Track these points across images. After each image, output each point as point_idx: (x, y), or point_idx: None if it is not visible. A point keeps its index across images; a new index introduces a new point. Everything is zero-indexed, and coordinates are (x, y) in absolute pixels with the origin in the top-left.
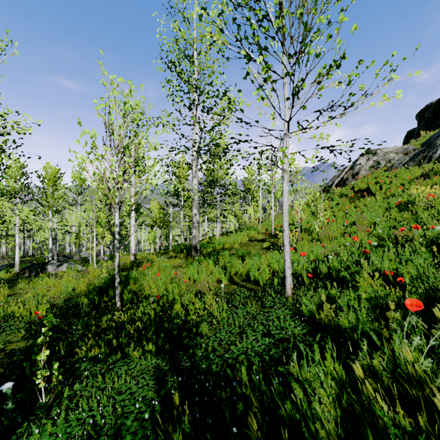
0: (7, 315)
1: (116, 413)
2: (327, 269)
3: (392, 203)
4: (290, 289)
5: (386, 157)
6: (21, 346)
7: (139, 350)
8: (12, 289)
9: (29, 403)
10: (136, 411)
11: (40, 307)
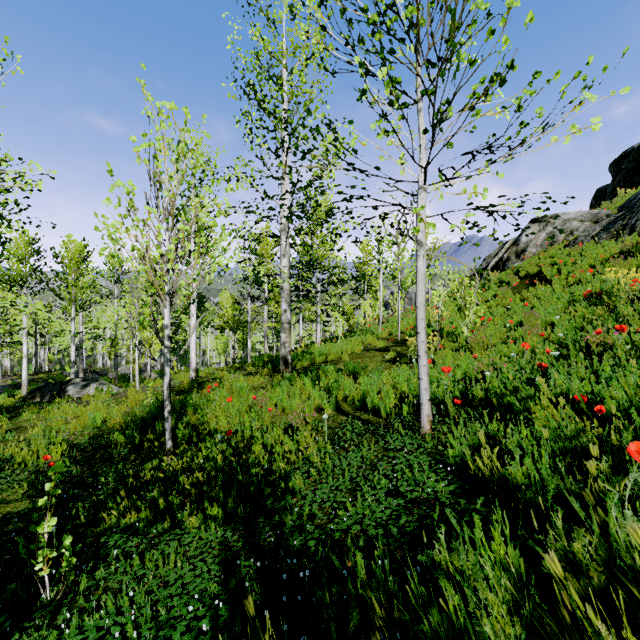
0: (4, 461)
1: (158, 619)
2: (483, 393)
3: (577, 293)
4: (428, 423)
5: (567, 227)
6: (21, 509)
7: (198, 516)
8: (14, 420)
9: (25, 600)
10: (189, 616)
11: (53, 449)
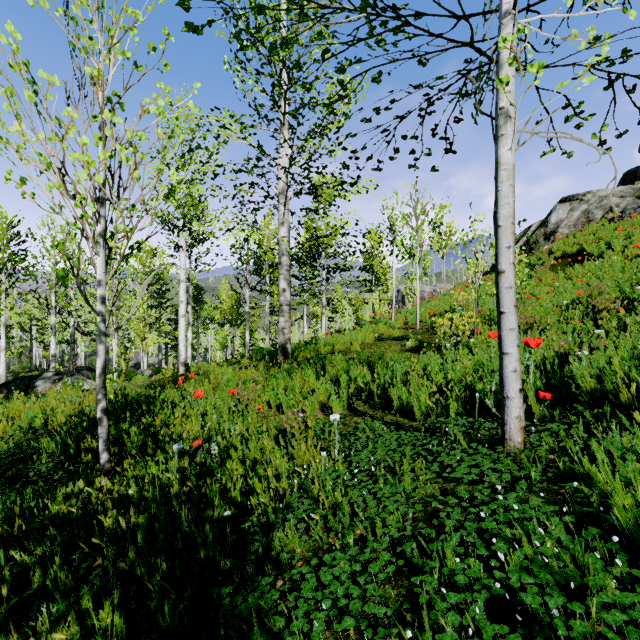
0: None
1: None
2: (595, 381)
3: None
4: (519, 431)
5: (604, 204)
6: None
7: (74, 629)
8: None
9: None
10: None
11: None
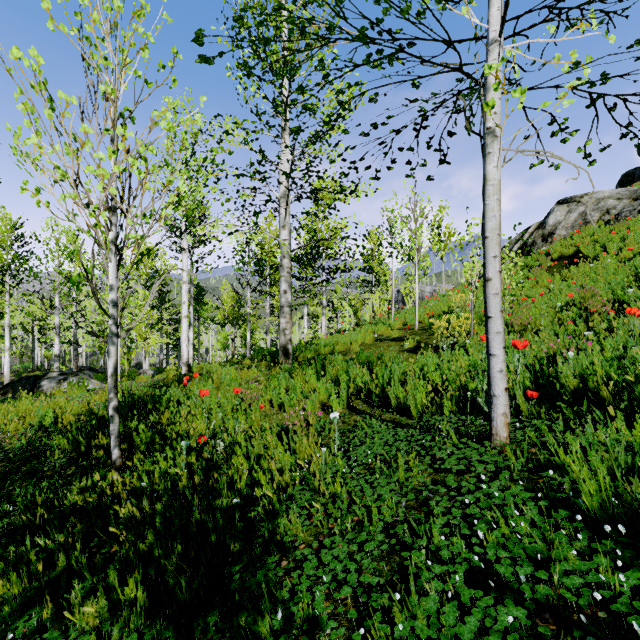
0: None
1: None
2: (579, 380)
3: None
4: (504, 427)
5: (601, 206)
6: None
7: (101, 601)
8: None
9: None
10: None
11: None
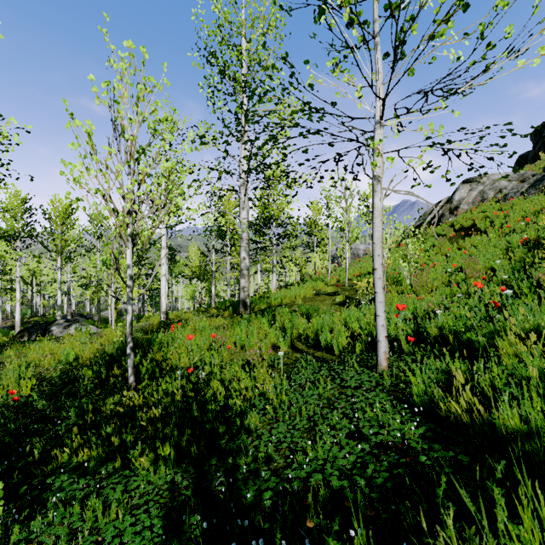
0: None
1: None
2: (438, 330)
3: (514, 241)
4: (385, 360)
5: (496, 186)
6: None
7: (149, 456)
8: None
9: None
10: None
11: (23, 383)
